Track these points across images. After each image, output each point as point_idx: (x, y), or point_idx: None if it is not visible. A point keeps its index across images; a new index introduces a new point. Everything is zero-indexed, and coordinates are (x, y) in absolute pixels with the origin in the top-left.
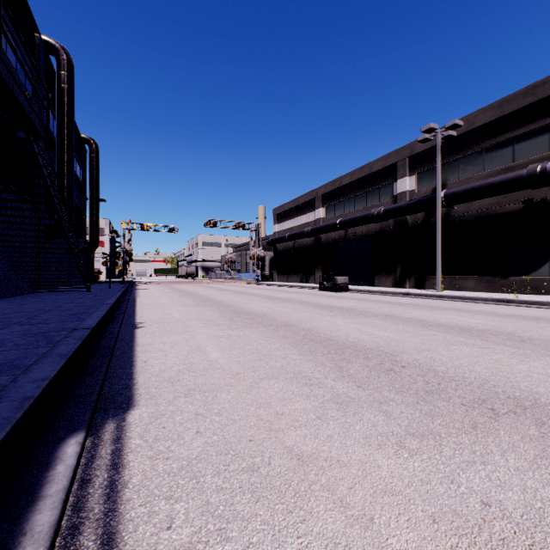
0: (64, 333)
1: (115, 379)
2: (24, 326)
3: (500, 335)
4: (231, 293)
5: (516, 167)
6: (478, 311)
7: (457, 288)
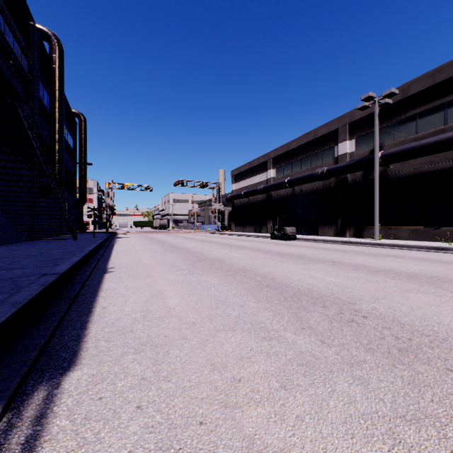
0: (33, 279)
1: (68, 329)
2: (0, 271)
3: (450, 282)
4: (195, 241)
5: (448, 129)
6: (417, 258)
7: (392, 237)
